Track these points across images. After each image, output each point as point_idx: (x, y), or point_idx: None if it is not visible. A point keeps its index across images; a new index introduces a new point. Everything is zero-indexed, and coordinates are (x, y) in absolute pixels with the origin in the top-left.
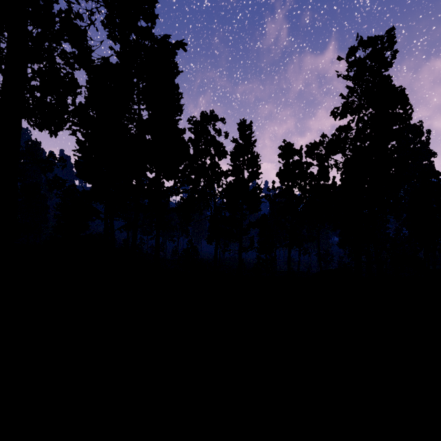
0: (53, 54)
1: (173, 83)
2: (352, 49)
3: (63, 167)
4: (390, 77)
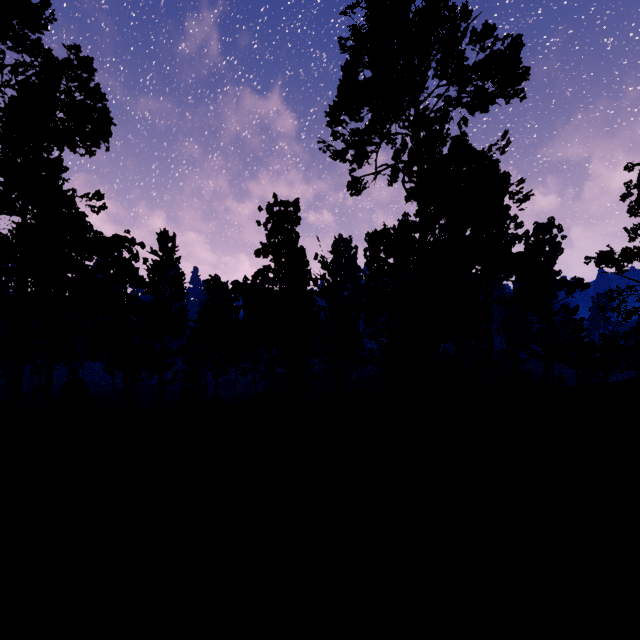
0: None
1: None
2: (268, 208)
3: None
4: (298, 233)
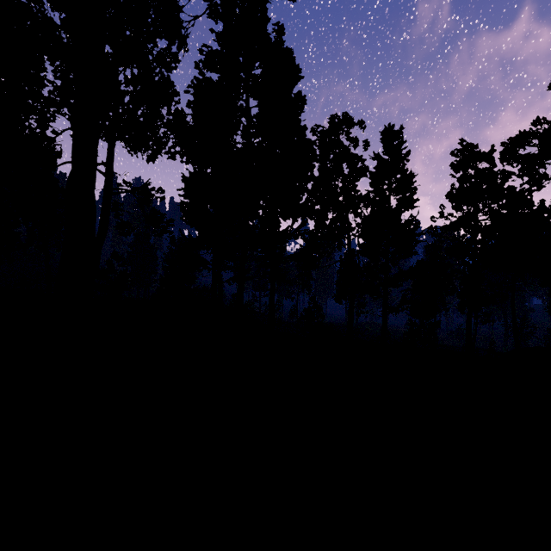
0: (146, 53)
1: (293, 64)
2: None
3: (162, 199)
4: None
